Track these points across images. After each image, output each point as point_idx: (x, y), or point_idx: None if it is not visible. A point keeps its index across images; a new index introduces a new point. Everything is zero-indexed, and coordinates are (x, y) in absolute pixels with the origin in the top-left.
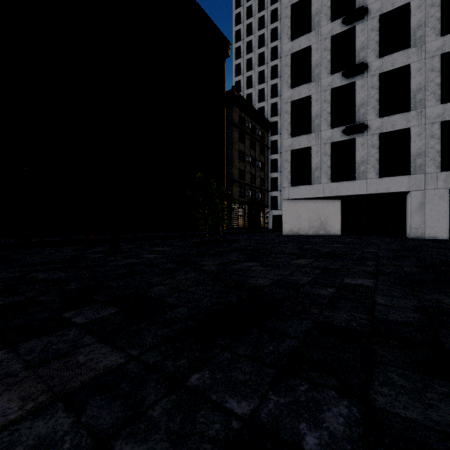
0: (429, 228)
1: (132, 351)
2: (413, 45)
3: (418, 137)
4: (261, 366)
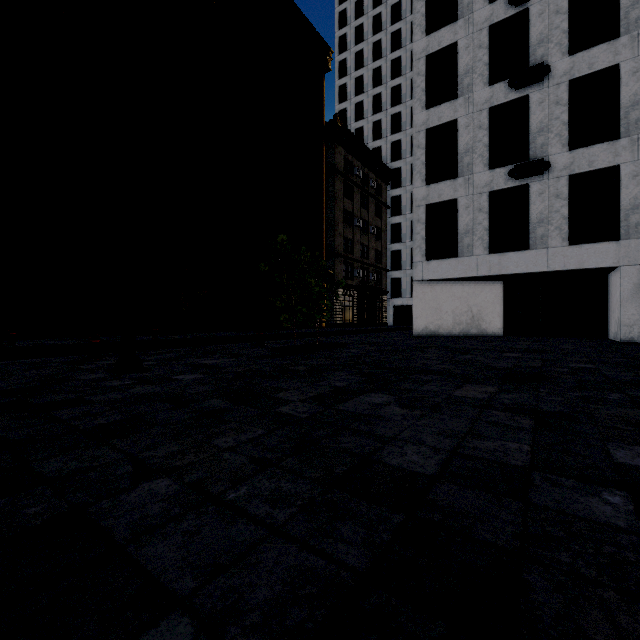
0: None
1: None
2: (624, 33)
3: (633, 180)
4: None
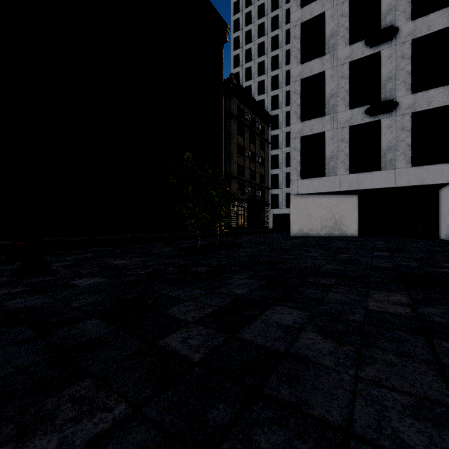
0: None
1: None
2: None
3: None
4: None
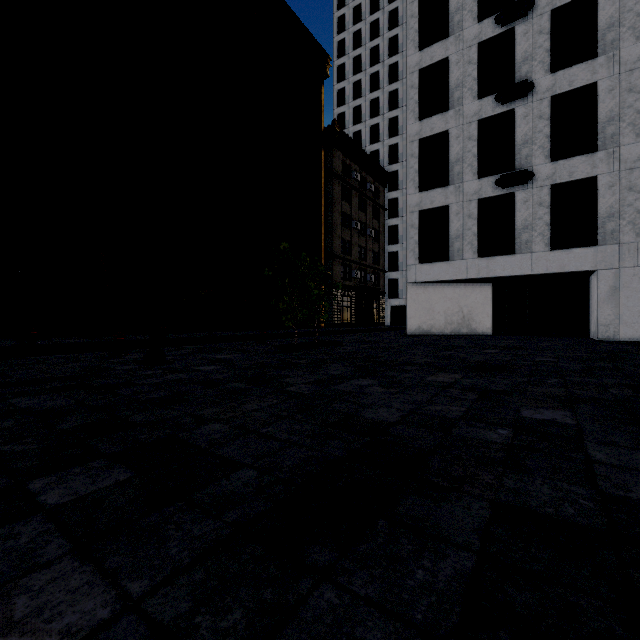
0: (626, 325)
1: (133, 582)
2: (601, 53)
3: (609, 190)
4: (407, 634)
